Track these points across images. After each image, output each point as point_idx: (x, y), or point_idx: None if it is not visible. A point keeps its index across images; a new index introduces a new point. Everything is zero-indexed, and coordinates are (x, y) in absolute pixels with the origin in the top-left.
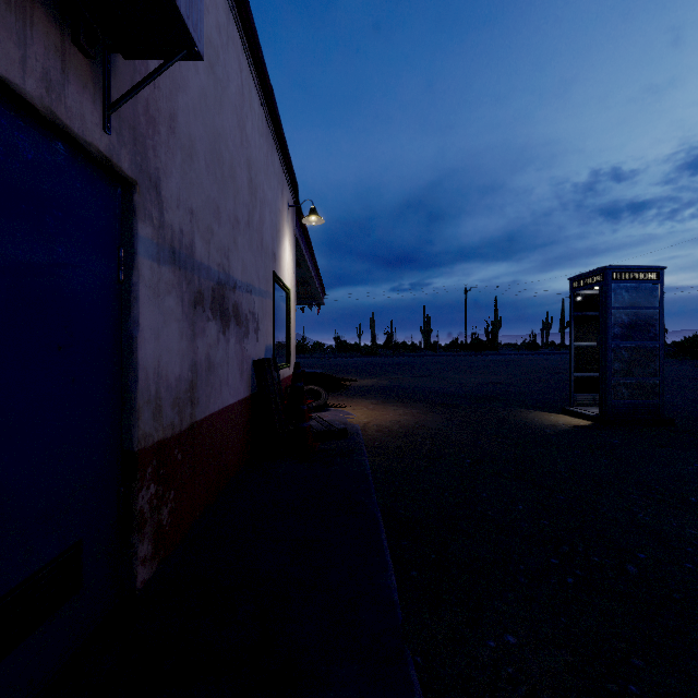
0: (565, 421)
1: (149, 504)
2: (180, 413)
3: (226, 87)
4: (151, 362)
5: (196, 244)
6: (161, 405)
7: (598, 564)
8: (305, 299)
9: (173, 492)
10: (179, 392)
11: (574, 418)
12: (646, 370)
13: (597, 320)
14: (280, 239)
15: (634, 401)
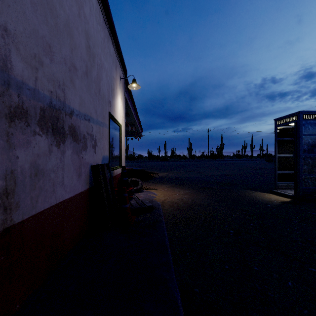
0: (275, 198)
1: None
2: None
3: None
4: None
5: (14, 63)
6: None
7: None
8: (133, 134)
9: None
10: None
11: (278, 196)
12: None
13: (289, 142)
14: (114, 95)
15: (315, 187)
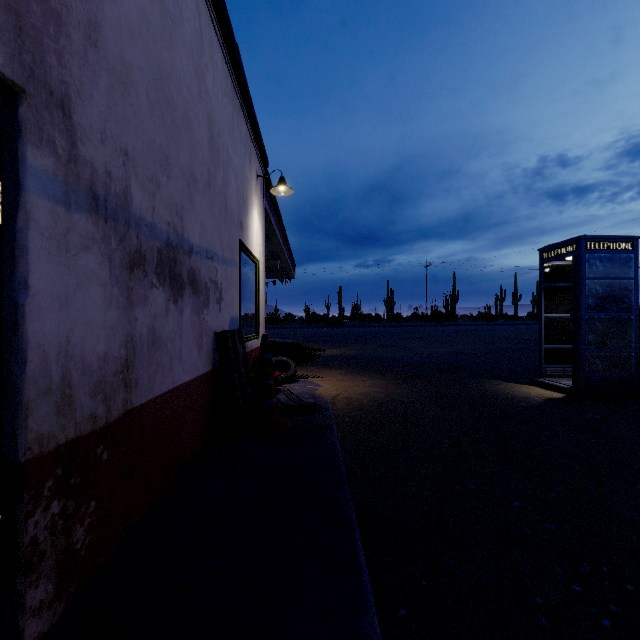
0: (537, 393)
1: (50, 529)
2: (106, 401)
3: (178, 24)
4: (52, 338)
5: (134, 194)
6: (73, 393)
7: (634, 594)
8: (277, 273)
9: (95, 502)
10: (104, 374)
11: (545, 389)
12: (620, 341)
13: (566, 291)
14: (248, 208)
15: (608, 374)
